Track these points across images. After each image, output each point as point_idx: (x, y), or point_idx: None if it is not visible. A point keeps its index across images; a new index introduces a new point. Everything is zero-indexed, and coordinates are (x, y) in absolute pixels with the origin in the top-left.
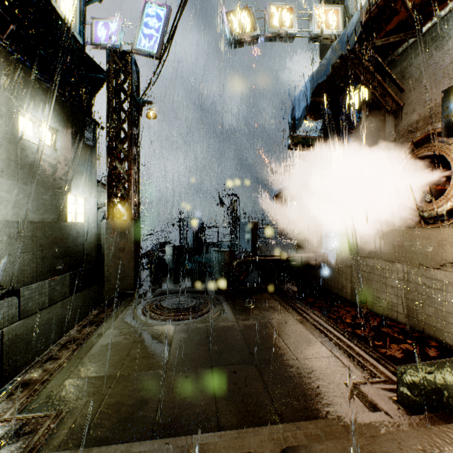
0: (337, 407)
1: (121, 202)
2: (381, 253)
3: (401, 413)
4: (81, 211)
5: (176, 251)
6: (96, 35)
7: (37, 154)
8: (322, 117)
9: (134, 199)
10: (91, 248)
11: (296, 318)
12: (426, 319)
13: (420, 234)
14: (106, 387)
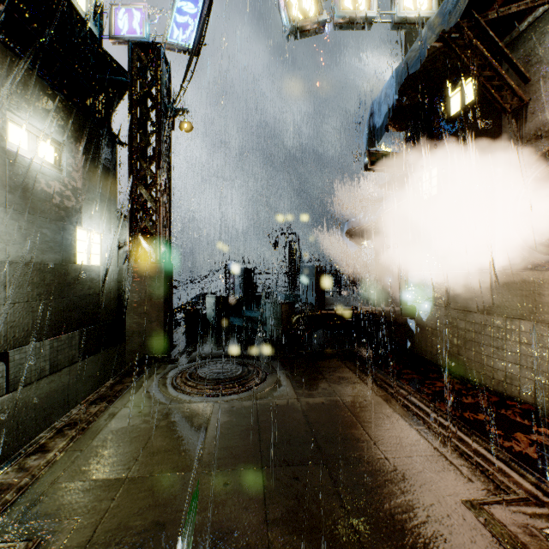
0: (457, 544)
1: (148, 239)
2: (496, 306)
3: None
4: (96, 251)
5: (220, 303)
6: (116, 26)
7: (34, 174)
8: (409, 127)
9: (165, 236)
10: (110, 299)
11: (379, 395)
12: None
13: None
14: (108, 499)
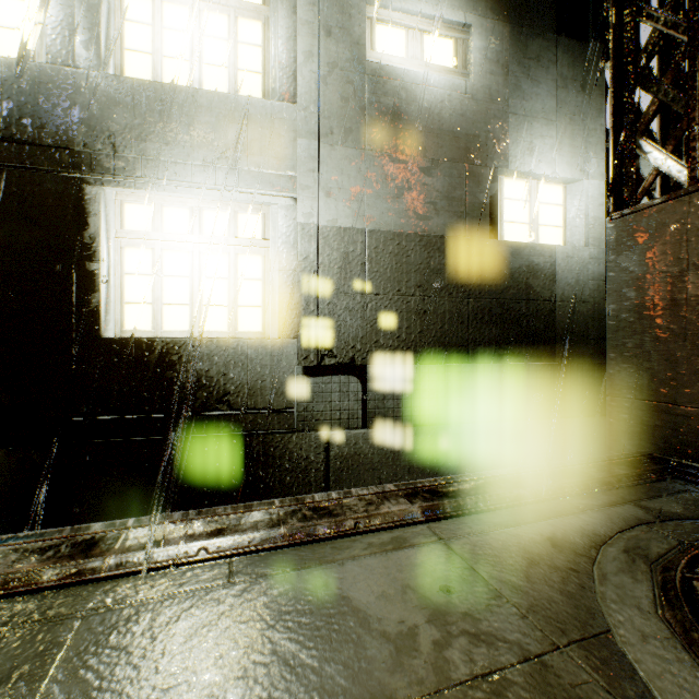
0: None
1: (683, 157)
2: None
3: None
4: (550, 221)
5: None
6: None
7: (410, 90)
8: None
9: None
10: (582, 316)
11: None
12: None
13: None
14: None
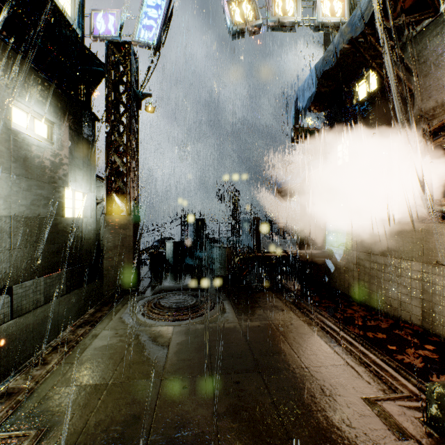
0: (356, 429)
1: (120, 197)
2: (393, 250)
3: (437, 442)
4: (79, 207)
5: (177, 247)
6: (95, 27)
7: (32, 147)
8: (327, 109)
9: (134, 194)
10: (90, 244)
11: (302, 320)
12: (444, 322)
13: (438, 230)
14: (95, 399)
